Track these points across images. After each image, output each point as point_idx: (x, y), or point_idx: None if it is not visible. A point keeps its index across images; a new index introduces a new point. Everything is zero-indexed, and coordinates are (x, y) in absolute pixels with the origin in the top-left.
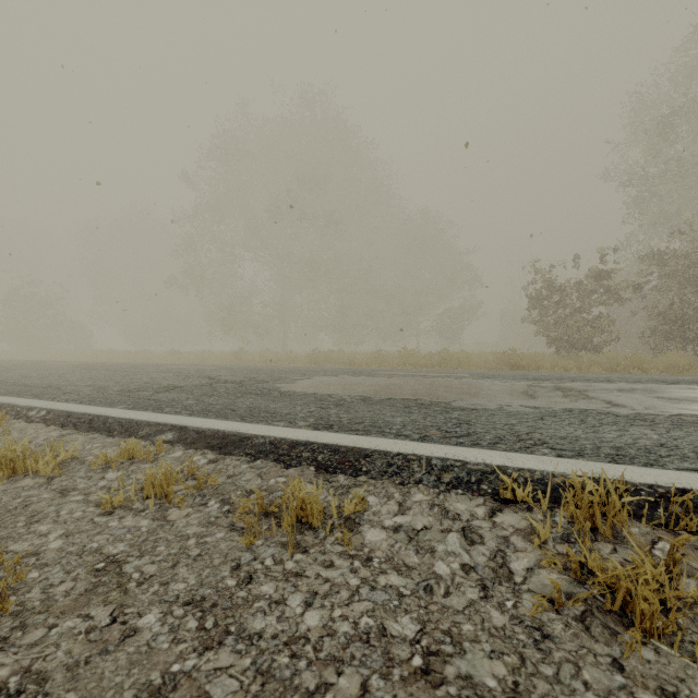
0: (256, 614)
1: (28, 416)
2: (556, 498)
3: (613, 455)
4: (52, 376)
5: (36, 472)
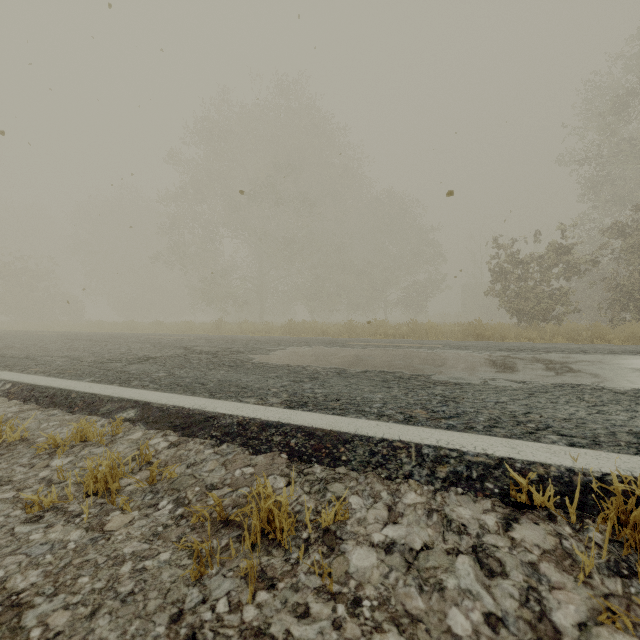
0: None
1: None
2: (583, 504)
3: (636, 444)
4: (33, 347)
5: None
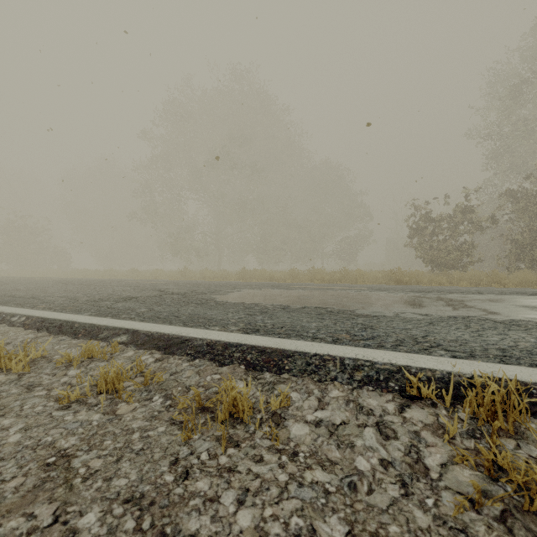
0: (191, 513)
1: (11, 321)
2: (457, 395)
3: (500, 356)
4: (36, 289)
5: (10, 369)
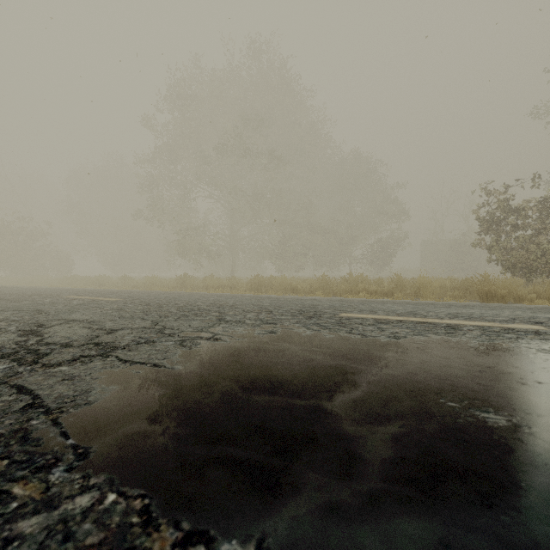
0: None
1: None
2: None
3: None
4: None
5: None
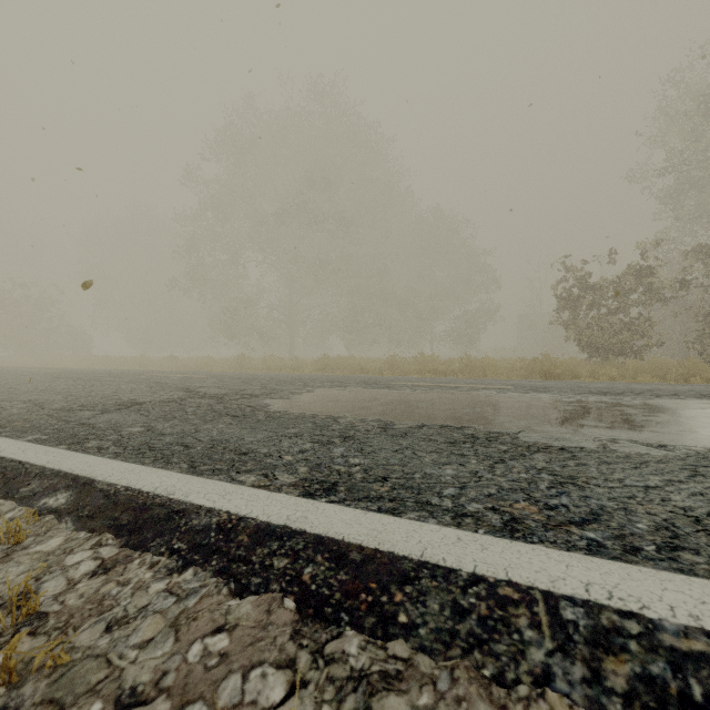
0: None
1: None
2: None
3: None
4: (2, 387)
5: None
